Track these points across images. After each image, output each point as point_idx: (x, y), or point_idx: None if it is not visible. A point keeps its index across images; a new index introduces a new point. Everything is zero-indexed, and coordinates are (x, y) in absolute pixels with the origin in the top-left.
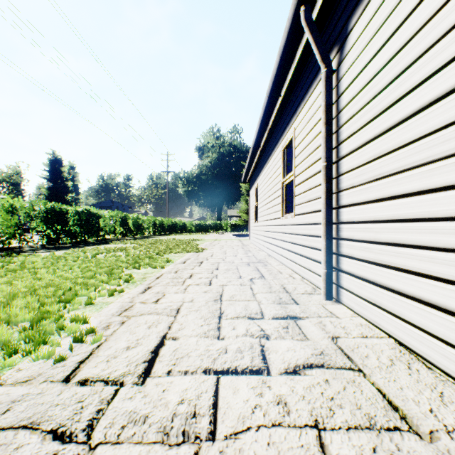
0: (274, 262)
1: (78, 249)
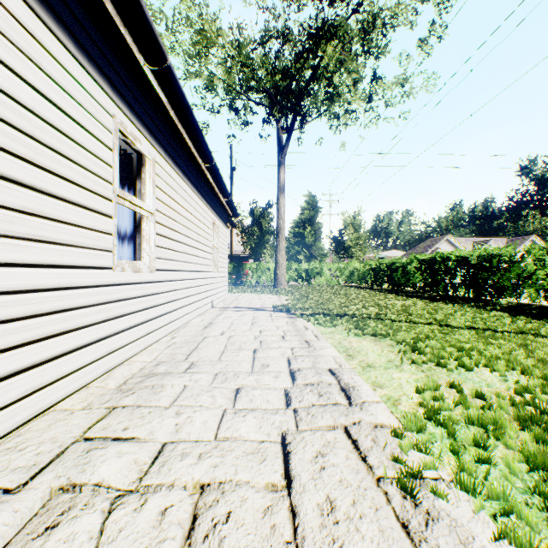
0: None
1: None
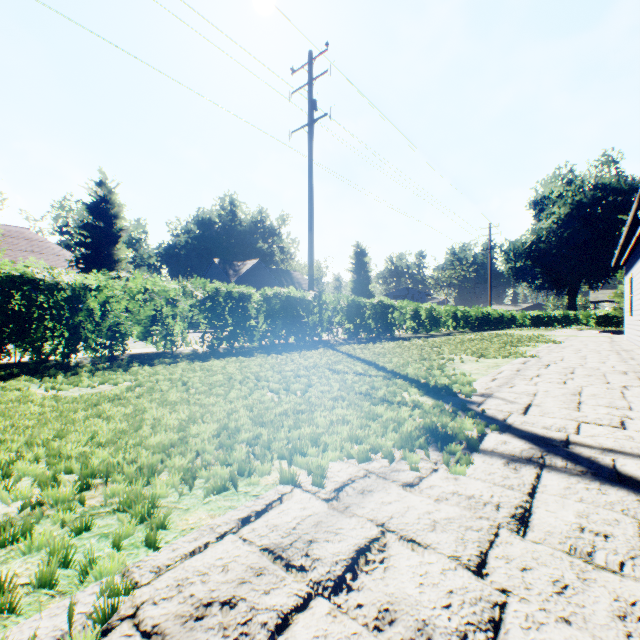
0: (638, 351)
1: (444, 337)
